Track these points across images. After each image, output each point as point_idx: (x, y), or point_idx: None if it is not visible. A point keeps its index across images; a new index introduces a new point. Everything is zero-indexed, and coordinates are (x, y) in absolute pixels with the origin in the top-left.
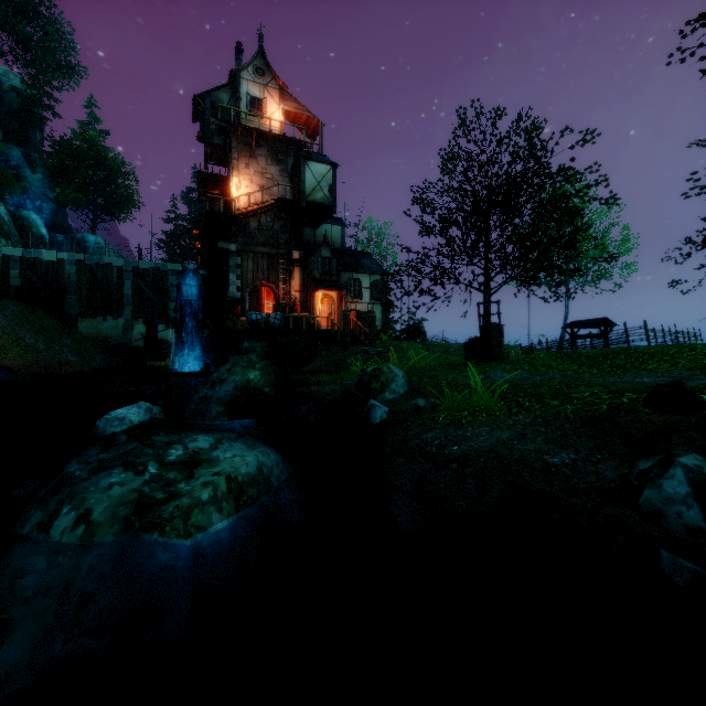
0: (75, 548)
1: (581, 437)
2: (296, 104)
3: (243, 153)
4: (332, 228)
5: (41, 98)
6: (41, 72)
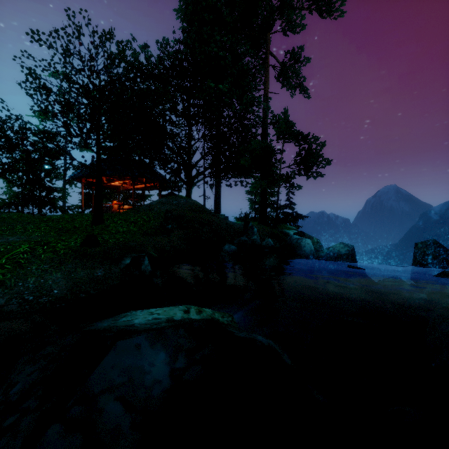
0: None
1: (90, 263)
2: None
3: None
4: None
5: None
6: None
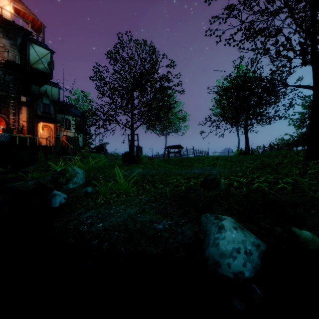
0: None
1: (174, 208)
2: (24, 6)
3: None
4: (52, 88)
5: None
6: None
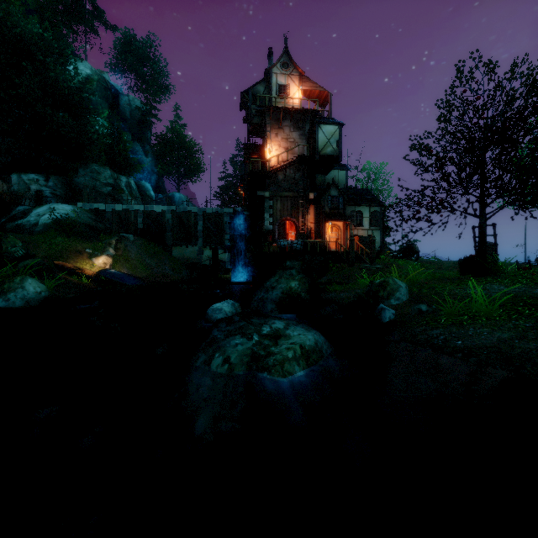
0: (225, 376)
1: None
2: (311, 83)
3: (273, 127)
4: (338, 173)
5: (150, 111)
6: (150, 94)
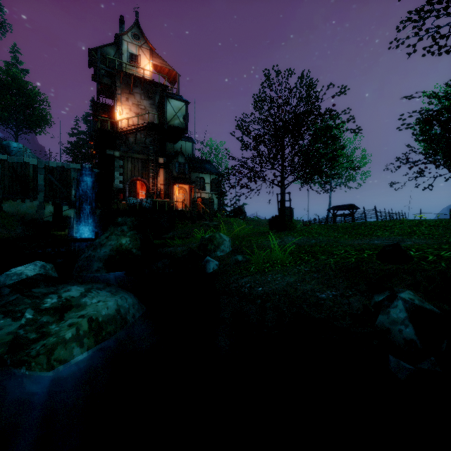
0: None
1: (339, 280)
2: (161, 60)
3: (124, 91)
4: (186, 144)
5: None
6: None
